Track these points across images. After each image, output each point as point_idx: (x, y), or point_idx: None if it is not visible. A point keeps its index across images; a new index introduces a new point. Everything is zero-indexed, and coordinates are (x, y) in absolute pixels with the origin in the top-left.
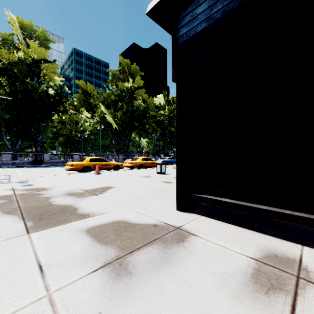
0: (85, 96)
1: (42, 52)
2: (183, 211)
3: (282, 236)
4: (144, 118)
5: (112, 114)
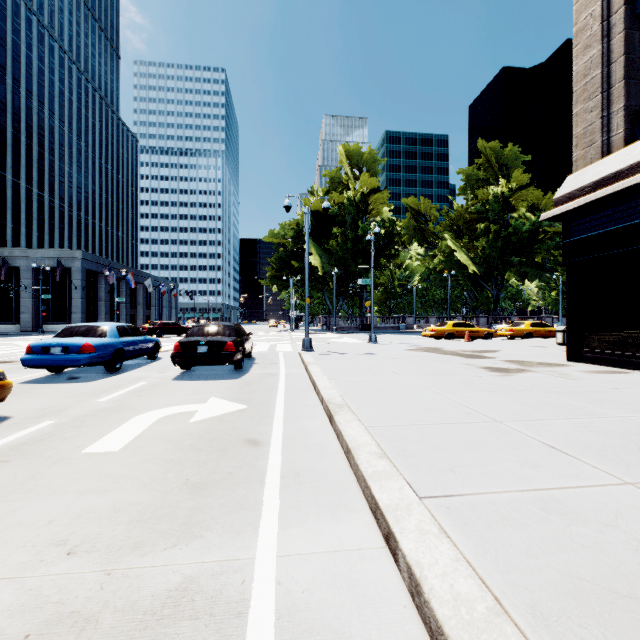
0: (416, 221)
1: (373, 183)
2: (571, 361)
3: (636, 369)
4: (533, 245)
5: (466, 246)
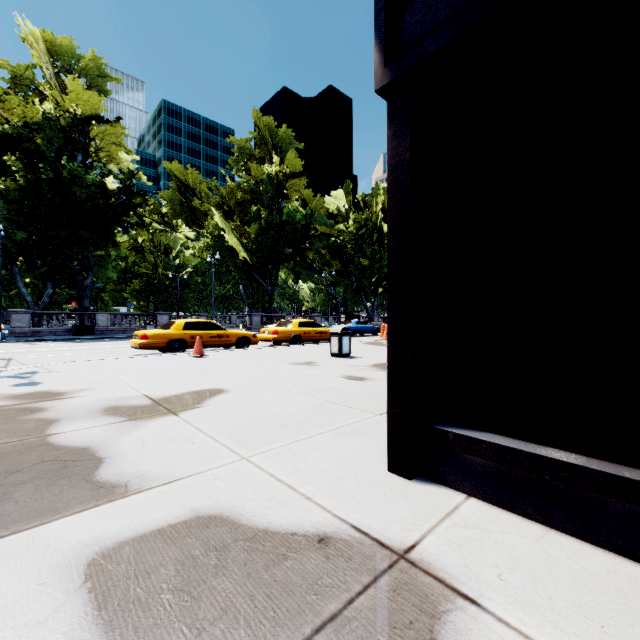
0: (184, 195)
1: (93, 102)
2: (410, 477)
3: None
4: (306, 239)
5: (238, 230)
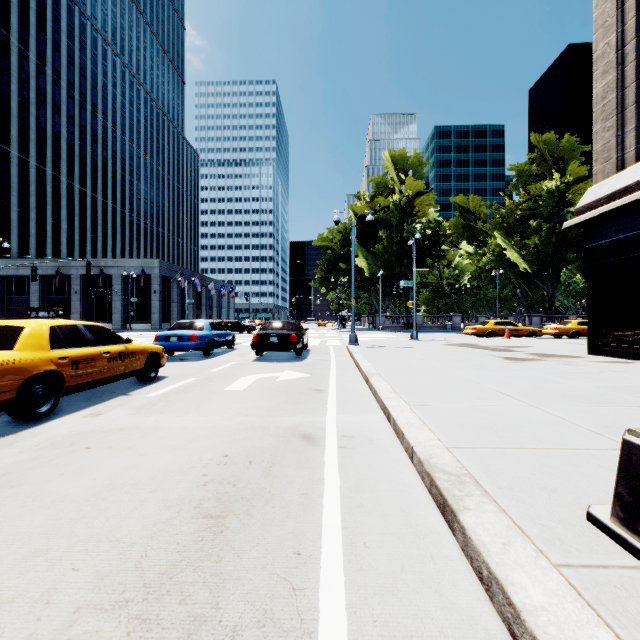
0: (465, 219)
1: (418, 186)
2: (591, 355)
3: None
4: None
5: (517, 243)
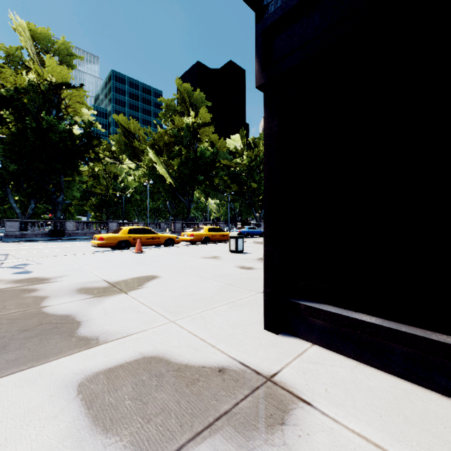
0: (127, 138)
1: (64, 73)
2: (277, 333)
3: None
4: (213, 170)
5: (166, 163)
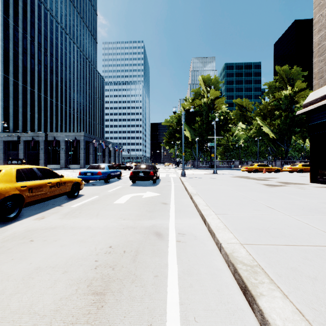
0: (241, 111)
1: (216, 94)
2: (312, 183)
3: None
4: None
5: (268, 123)
